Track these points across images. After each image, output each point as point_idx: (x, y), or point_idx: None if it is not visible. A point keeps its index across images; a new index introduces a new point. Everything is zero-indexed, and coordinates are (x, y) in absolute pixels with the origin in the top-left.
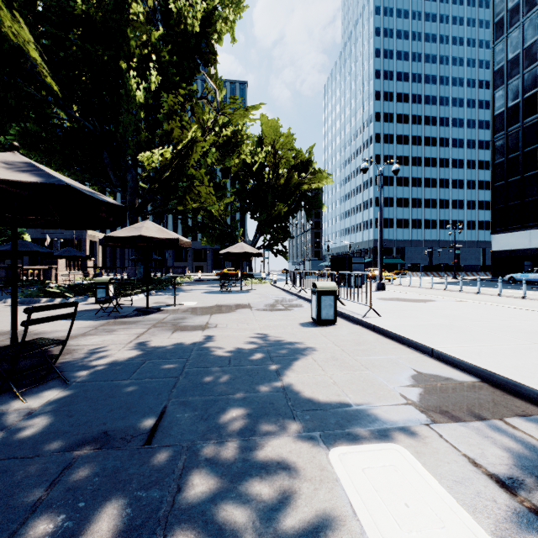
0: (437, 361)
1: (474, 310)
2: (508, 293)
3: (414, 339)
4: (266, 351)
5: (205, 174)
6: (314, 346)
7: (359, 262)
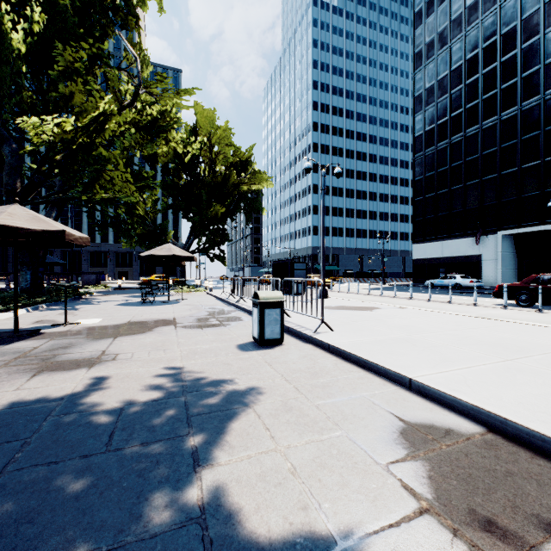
0: (419, 396)
1: (421, 318)
2: (434, 298)
3: (382, 364)
4: (182, 404)
5: (122, 158)
6: (257, 385)
7: (301, 268)
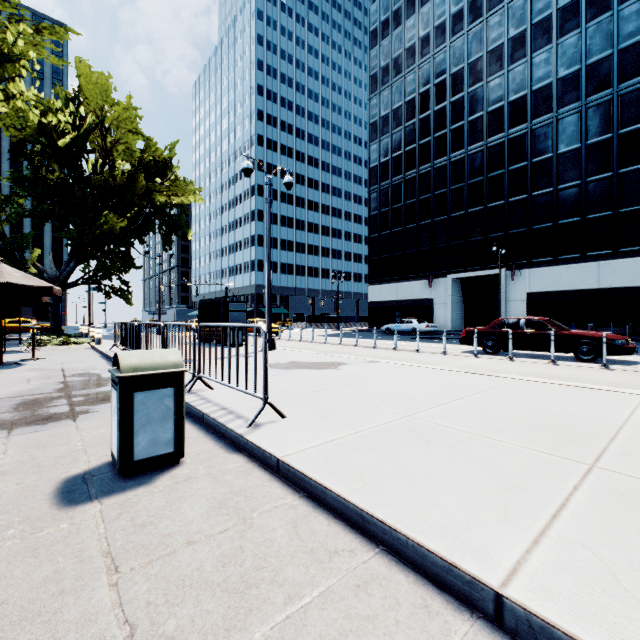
0: None
1: (405, 378)
2: (398, 346)
3: (406, 526)
4: None
5: None
6: None
7: (239, 309)
